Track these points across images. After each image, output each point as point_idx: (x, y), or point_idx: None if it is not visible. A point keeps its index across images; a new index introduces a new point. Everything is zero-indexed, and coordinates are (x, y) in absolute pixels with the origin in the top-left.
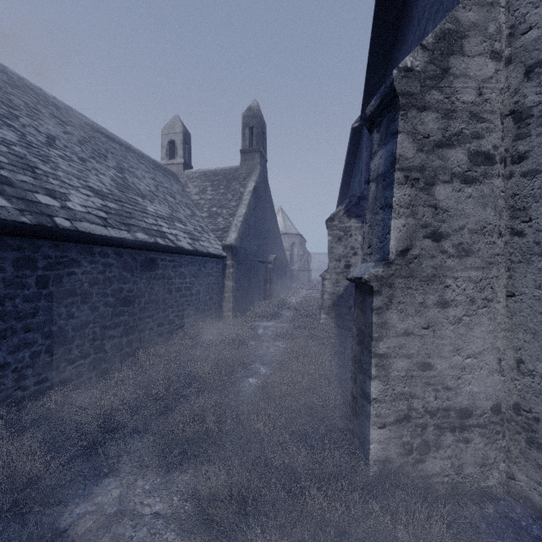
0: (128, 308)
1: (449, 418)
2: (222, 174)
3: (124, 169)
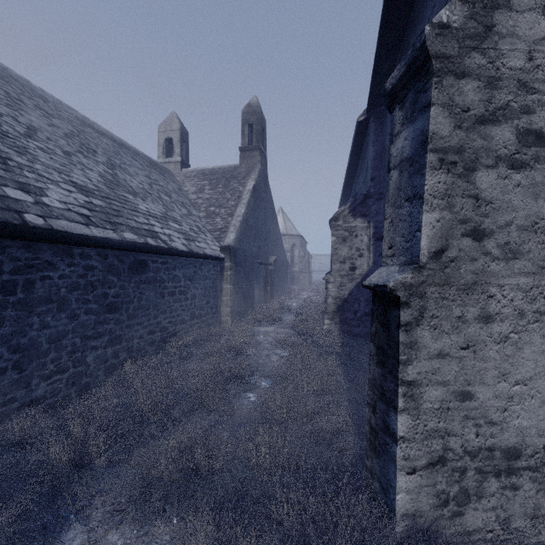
0: (114, 315)
1: (493, 460)
2: (220, 172)
3: (116, 165)
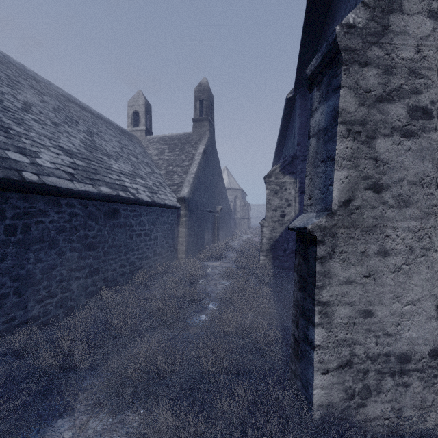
0: (93, 252)
1: (389, 363)
2: (177, 138)
3: (94, 133)
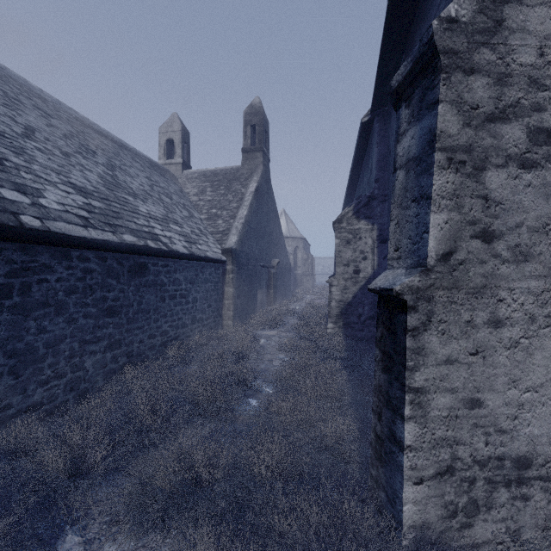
0: (113, 319)
1: (503, 469)
2: (222, 174)
3: (116, 167)
